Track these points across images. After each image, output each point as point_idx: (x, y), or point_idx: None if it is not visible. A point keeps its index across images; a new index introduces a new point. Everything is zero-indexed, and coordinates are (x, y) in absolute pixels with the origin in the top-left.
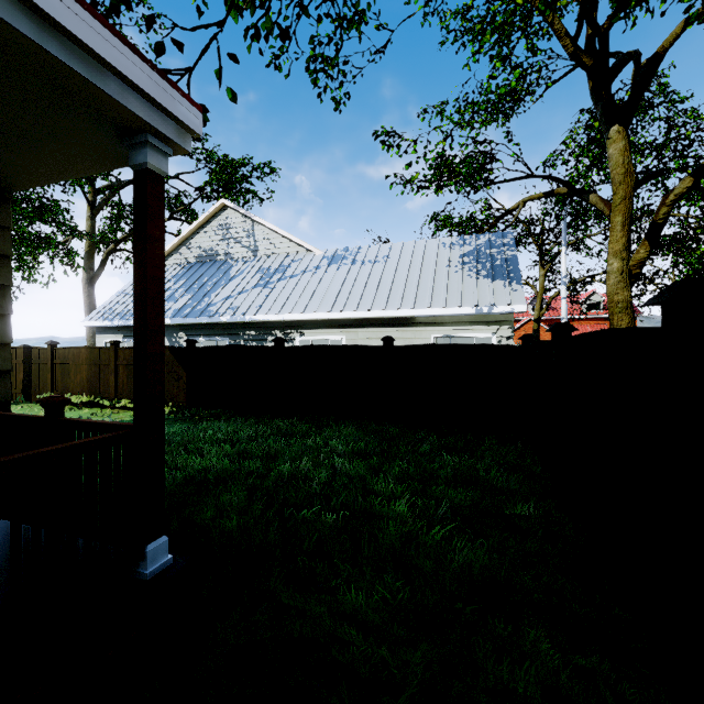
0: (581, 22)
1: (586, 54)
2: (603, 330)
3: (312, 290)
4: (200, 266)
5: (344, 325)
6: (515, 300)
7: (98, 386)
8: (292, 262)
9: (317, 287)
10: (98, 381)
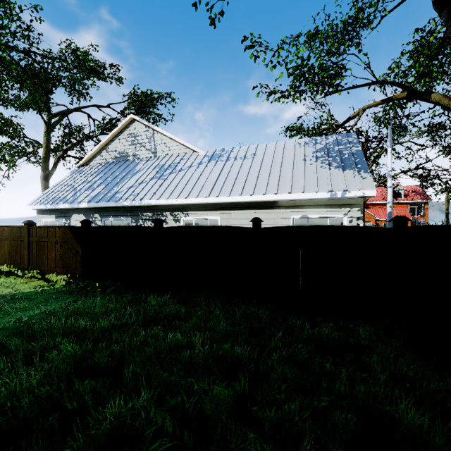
0: None
1: None
2: None
3: (195, 180)
4: (115, 164)
5: (220, 207)
6: (365, 186)
7: (16, 258)
8: (181, 160)
9: (199, 178)
10: (16, 254)
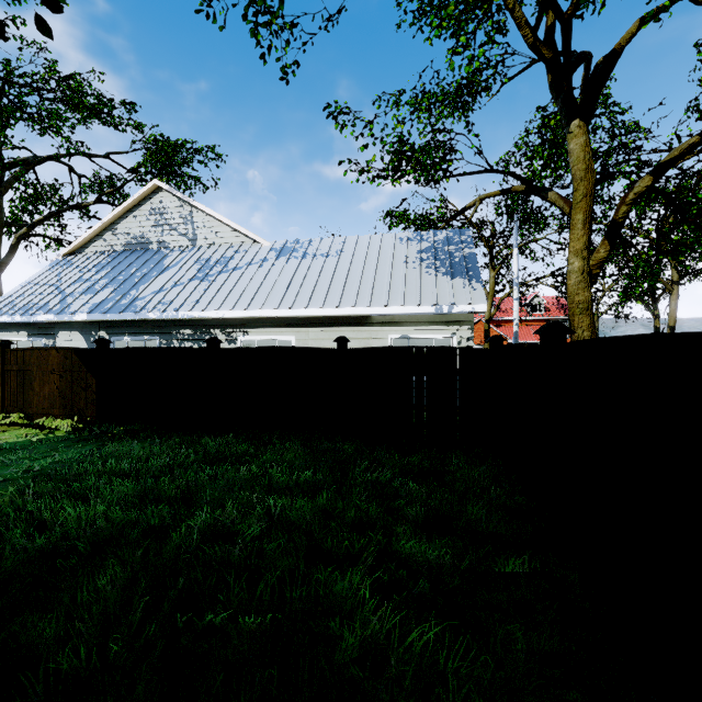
0: (542, 11)
1: (546, 46)
2: (650, 334)
3: (258, 285)
4: (128, 255)
5: (294, 323)
6: (475, 299)
7: None
8: (235, 253)
9: (263, 281)
10: None
